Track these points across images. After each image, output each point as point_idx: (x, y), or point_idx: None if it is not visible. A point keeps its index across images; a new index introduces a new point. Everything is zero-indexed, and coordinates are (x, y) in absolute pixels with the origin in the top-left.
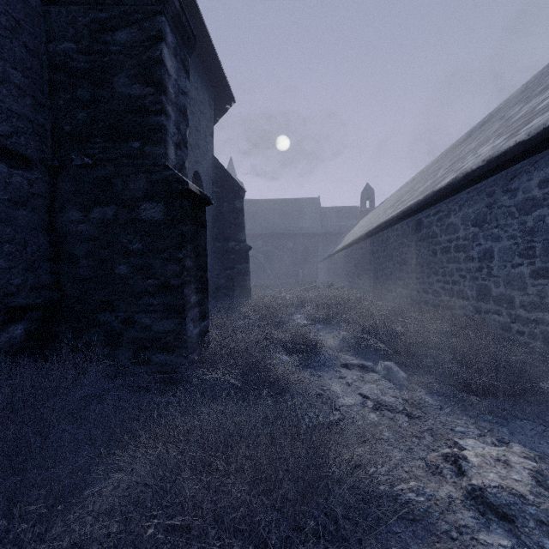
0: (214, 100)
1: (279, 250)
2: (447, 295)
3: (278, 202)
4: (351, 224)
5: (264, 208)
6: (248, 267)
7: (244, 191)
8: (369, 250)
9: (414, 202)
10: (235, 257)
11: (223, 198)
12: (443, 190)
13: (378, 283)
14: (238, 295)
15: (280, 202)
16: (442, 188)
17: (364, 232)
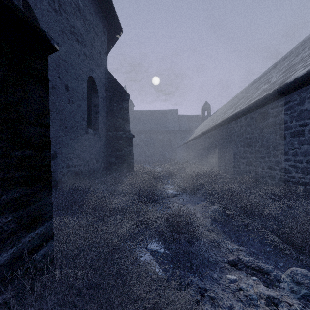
0: (107, 31)
1: (153, 140)
2: (299, 172)
3: (153, 112)
4: (196, 125)
5: (145, 116)
6: (132, 149)
7: (129, 95)
8: (215, 138)
9: (262, 97)
10: (122, 142)
11: (114, 100)
12: (300, 80)
13: (223, 161)
14: (124, 169)
15: (154, 112)
16: (298, 78)
17: (212, 126)
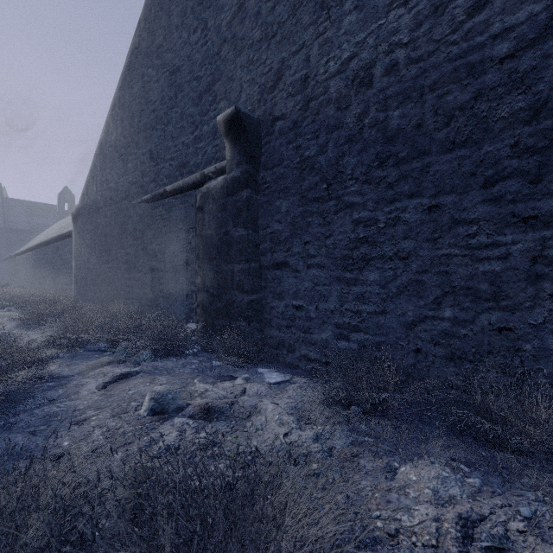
0: None
1: None
2: (65, 284)
3: None
4: (47, 223)
5: None
6: None
7: None
8: (39, 257)
9: (53, 237)
10: None
11: None
12: (61, 236)
13: (44, 281)
14: None
15: None
16: (60, 235)
17: (35, 244)
